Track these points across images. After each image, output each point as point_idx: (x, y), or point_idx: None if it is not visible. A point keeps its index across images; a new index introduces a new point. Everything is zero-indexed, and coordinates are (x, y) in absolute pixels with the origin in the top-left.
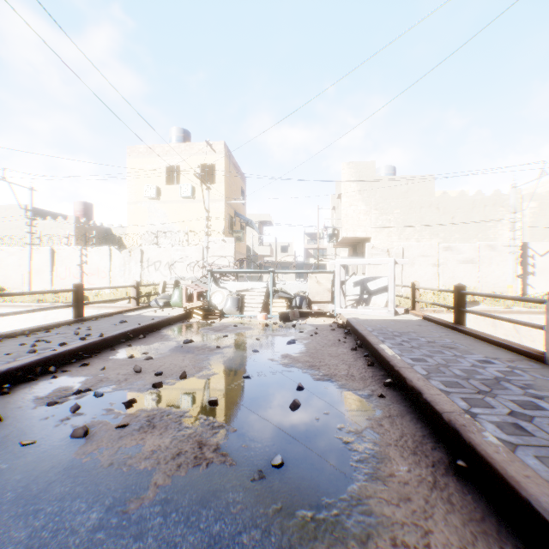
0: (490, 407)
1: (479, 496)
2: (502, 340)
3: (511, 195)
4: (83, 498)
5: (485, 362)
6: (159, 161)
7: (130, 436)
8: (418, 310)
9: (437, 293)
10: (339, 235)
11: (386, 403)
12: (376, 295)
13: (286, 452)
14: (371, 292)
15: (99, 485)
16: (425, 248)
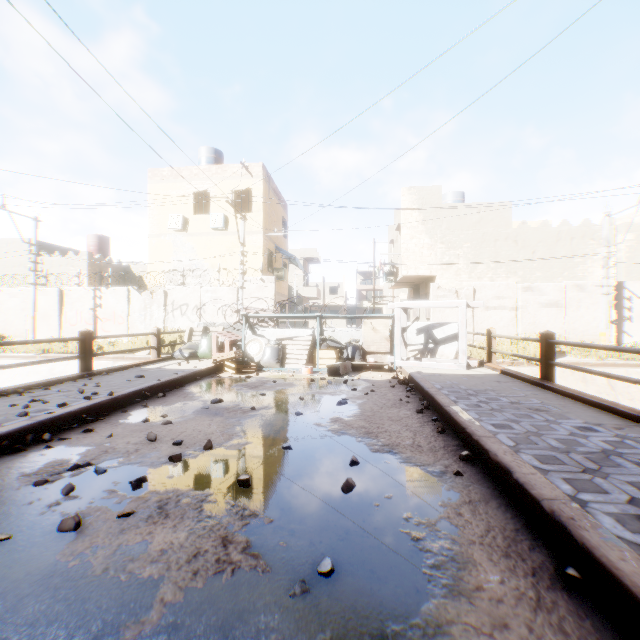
0: (602, 492)
1: (601, 621)
2: (603, 401)
3: (604, 225)
4: (63, 622)
5: (585, 429)
6: (185, 187)
7: (135, 528)
8: (494, 363)
9: (516, 342)
10: (398, 273)
11: (464, 483)
12: (443, 345)
13: (338, 553)
14: (437, 340)
15: (86, 602)
16: (501, 288)
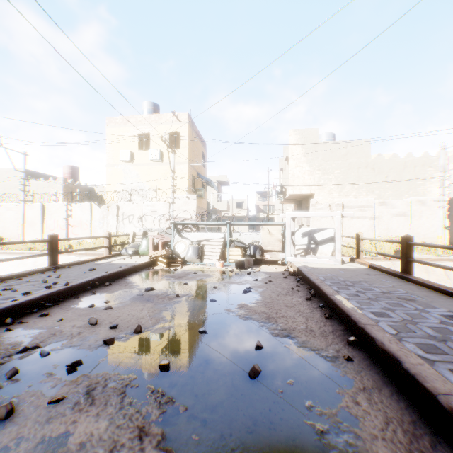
0: None
1: None
2: None
3: (441, 156)
4: None
5: (452, 318)
6: (132, 130)
7: (61, 416)
8: (362, 259)
9: (374, 243)
10: (286, 192)
11: (355, 369)
12: (322, 245)
13: (247, 449)
14: (317, 242)
15: None
16: (363, 203)
